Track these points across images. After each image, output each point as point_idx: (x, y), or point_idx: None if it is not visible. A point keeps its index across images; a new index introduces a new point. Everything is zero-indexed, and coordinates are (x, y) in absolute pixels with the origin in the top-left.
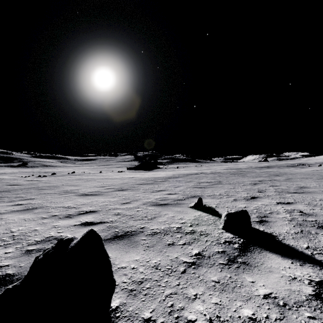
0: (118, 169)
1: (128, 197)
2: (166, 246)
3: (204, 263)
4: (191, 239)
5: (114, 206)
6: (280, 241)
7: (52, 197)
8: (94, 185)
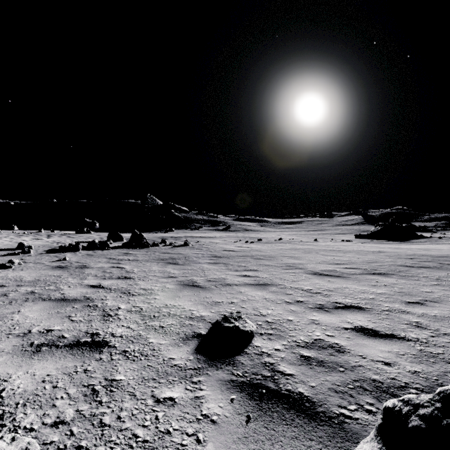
0: (339, 236)
1: (408, 291)
2: None
3: None
4: None
5: (391, 304)
6: None
7: (276, 271)
8: (321, 260)
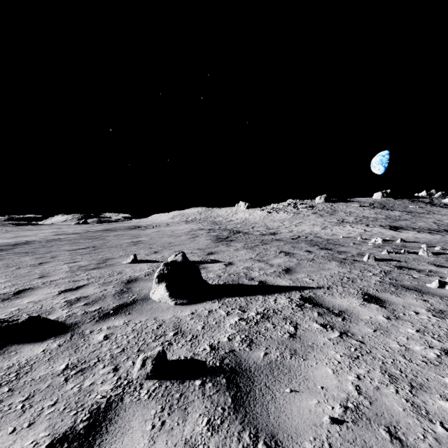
0: None
1: (18, 275)
2: None
3: None
4: None
5: (36, 281)
6: (202, 261)
7: None
8: None
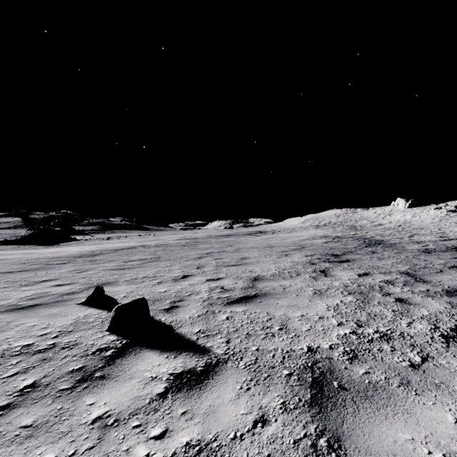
0: None
1: None
2: None
3: (30, 399)
4: (36, 362)
5: None
6: (174, 331)
7: None
8: None
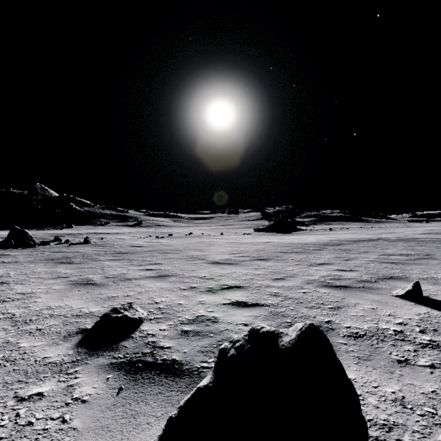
0: (242, 230)
1: (278, 270)
2: (394, 363)
3: None
4: None
5: (263, 281)
6: None
7: (180, 263)
8: (222, 251)
